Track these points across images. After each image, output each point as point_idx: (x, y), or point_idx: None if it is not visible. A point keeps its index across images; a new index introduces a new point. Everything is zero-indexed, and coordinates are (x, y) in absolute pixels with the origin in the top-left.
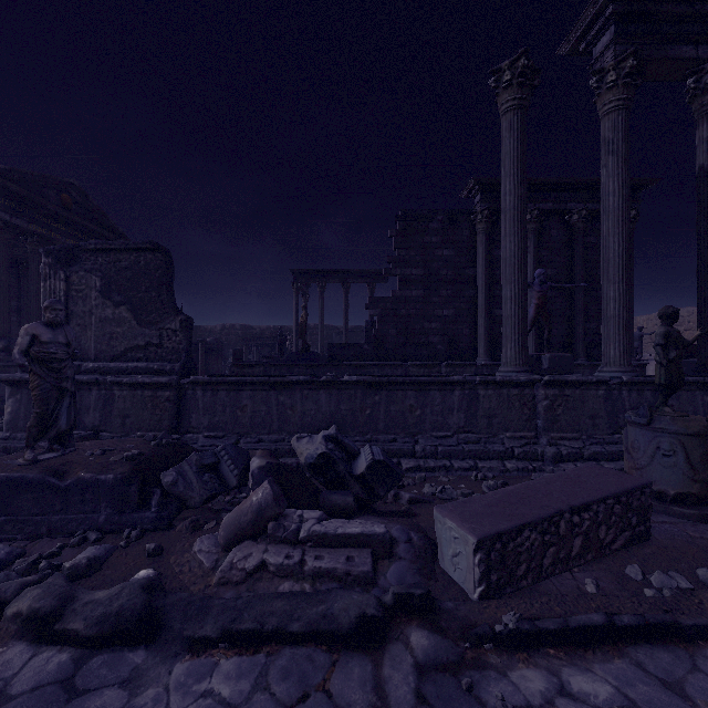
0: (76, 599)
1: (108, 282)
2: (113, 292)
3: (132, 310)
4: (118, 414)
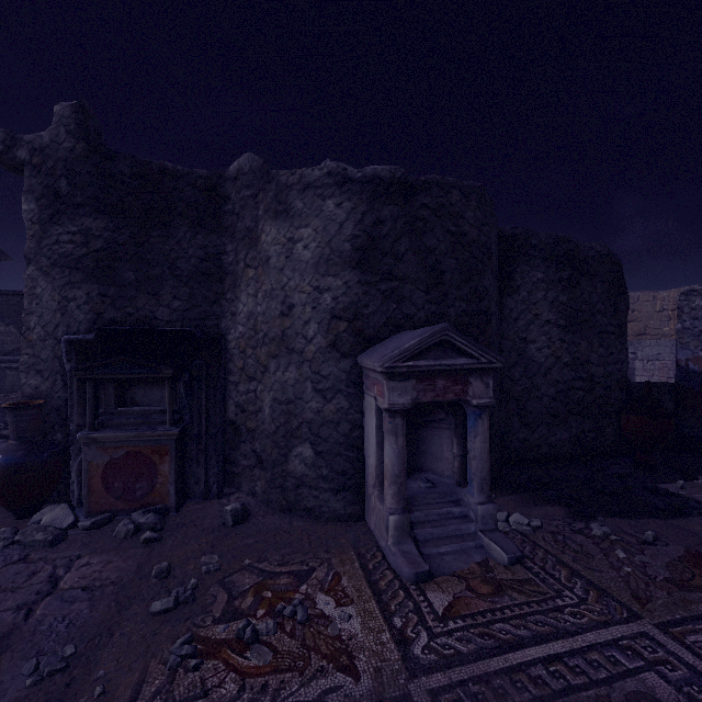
0: (4, 430)
1: (2, 312)
2: (5, 318)
3: (17, 328)
4: (9, 384)
